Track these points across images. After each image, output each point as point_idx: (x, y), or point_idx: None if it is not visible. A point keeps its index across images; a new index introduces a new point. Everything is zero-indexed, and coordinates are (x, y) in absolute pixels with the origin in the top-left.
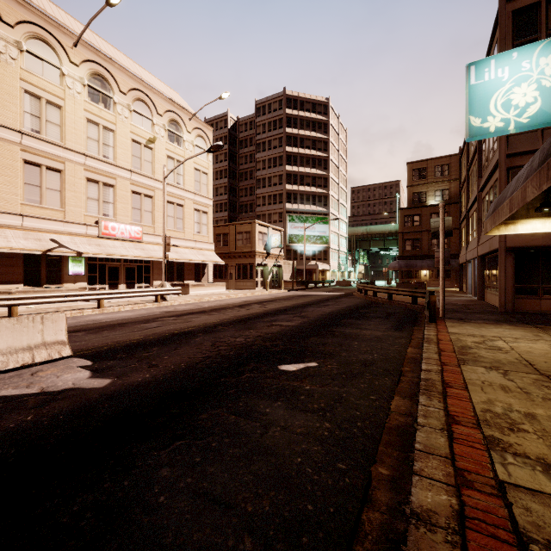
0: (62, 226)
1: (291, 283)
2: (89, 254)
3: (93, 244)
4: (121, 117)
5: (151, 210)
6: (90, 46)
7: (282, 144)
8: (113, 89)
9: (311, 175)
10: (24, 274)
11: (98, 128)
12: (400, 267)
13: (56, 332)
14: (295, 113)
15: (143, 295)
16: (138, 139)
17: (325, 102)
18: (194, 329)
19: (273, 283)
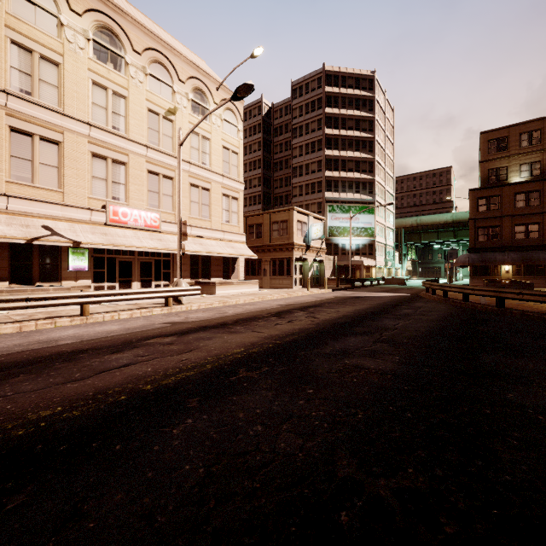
0: (59, 211)
1: (333, 281)
2: (89, 244)
3: (98, 232)
4: (135, 81)
5: (171, 194)
6: None
7: (321, 126)
8: (124, 47)
9: (354, 159)
10: (10, 269)
11: (106, 93)
12: (473, 261)
13: None
14: (336, 90)
15: (147, 297)
16: (155, 109)
17: (370, 75)
18: (188, 377)
19: (313, 281)
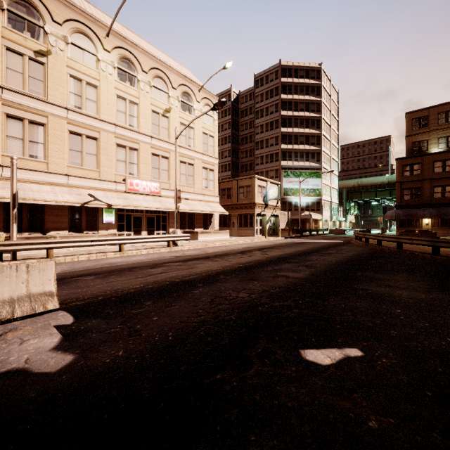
0: (97, 184)
1: (287, 231)
2: (117, 206)
3: (121, 197)
4: (143, 92)
5: (167, 169)
6: (119, 35)
7: (278, 109)
8: (137, 70)
9: (304, 134)
10: (69, 222)
11: (125, 102)
12: (398, 216)
13: (43, 282)
14: (290, 80)
15: (157, 241)
16: (156, 110)
17: (317, 67)
18: (195, 277)
19: (270, 231)
